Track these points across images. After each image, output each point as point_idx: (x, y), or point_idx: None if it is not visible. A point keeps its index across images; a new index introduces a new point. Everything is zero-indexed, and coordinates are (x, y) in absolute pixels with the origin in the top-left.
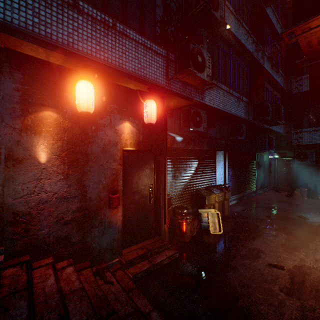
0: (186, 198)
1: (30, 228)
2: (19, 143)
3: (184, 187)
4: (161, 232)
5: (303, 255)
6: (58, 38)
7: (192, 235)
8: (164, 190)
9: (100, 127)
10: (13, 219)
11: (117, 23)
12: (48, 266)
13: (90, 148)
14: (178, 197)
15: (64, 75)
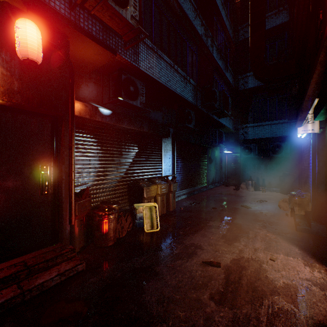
0: (121, 192)
1: None
2: None
3: (118, 177)
4: (63, 236)
5: (243, 245)
6: None
7: (120, 236)
8: (69, 174)
9: None
10: None
11: None
12: None
13: None
14: (109, 190)
15: None
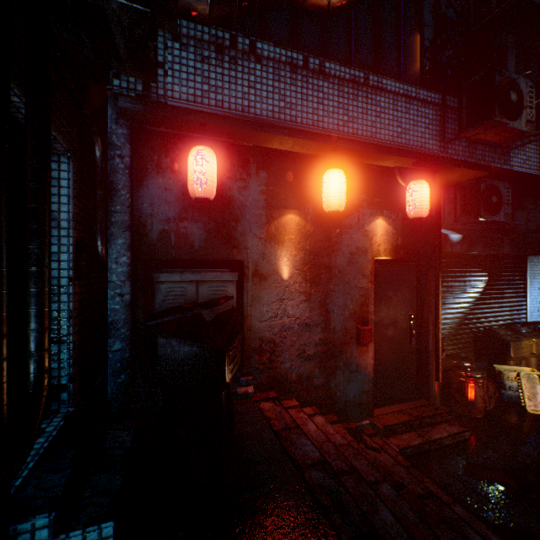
0: (465, 342)
1: (273, 359)
2: (264, 256)
3: (461, 321)
4: (429, 393)
5: None
6: (302, 120)
7: (486, 408)
8: (436, 325)
9: (345, 229)
10: (259, 346)
11: (369, 75)
12: (297, 409)
13: (333, 259)
14: (450, 339)
15: (306, 165)
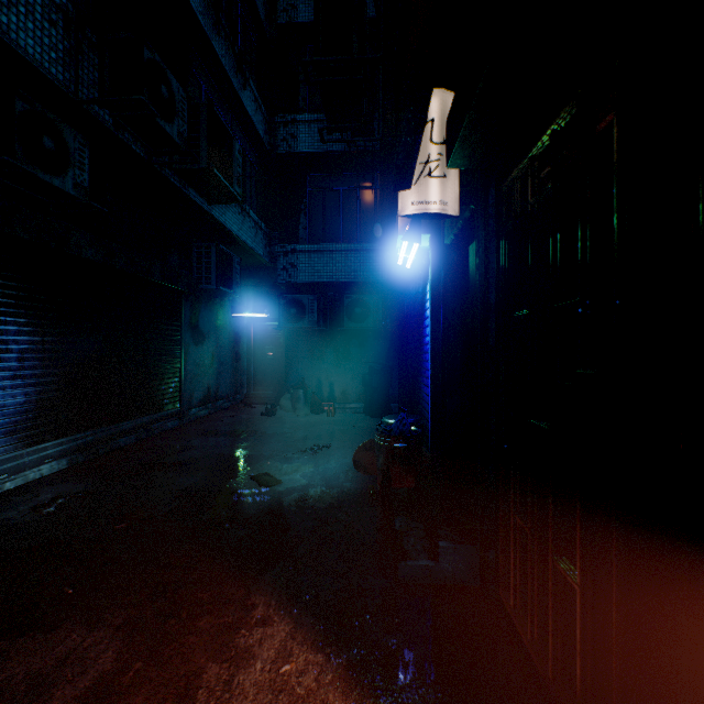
0: None
1: None
2: None
3: None
4: None
5: None
6: None
7: None
8: None
9: None
10: None
11: None
12: None
13: None
14: None
15: None
